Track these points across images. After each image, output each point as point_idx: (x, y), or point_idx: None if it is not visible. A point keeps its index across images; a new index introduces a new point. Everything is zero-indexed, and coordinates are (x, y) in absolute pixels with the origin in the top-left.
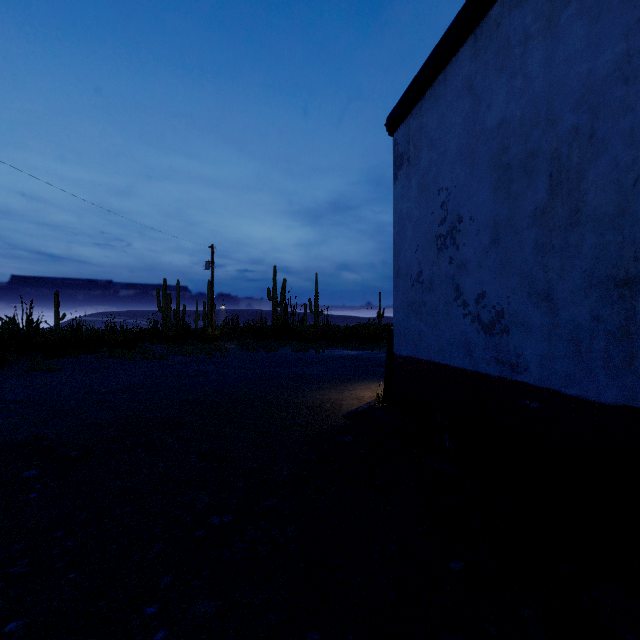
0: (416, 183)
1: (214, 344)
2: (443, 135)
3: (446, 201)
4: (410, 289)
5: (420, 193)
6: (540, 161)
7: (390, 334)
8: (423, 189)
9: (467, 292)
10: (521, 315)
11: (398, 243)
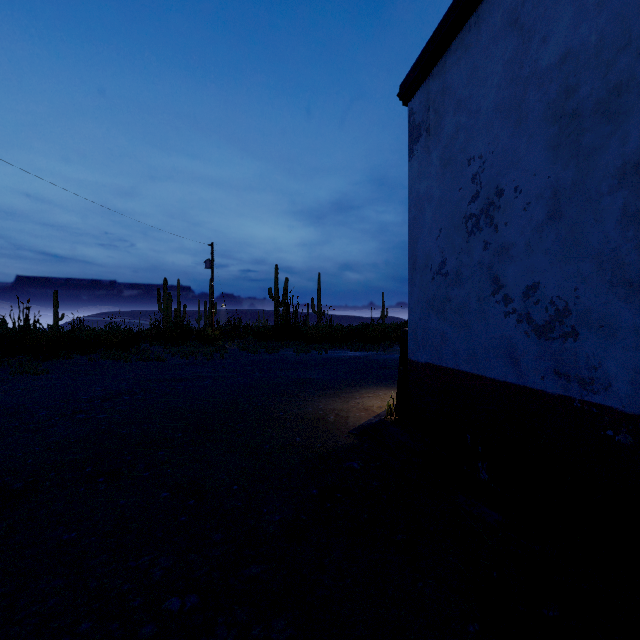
0: (438, 156)
1: (214, 345)
2: (475, 91)
3: (479, 172)
4: (430, 283)
5: (443, 167)
6: (632, 96)
7: (404, 336)
8: (447, 162)
9: (510, 284)
10: (598, 313)
11: (414, 230)
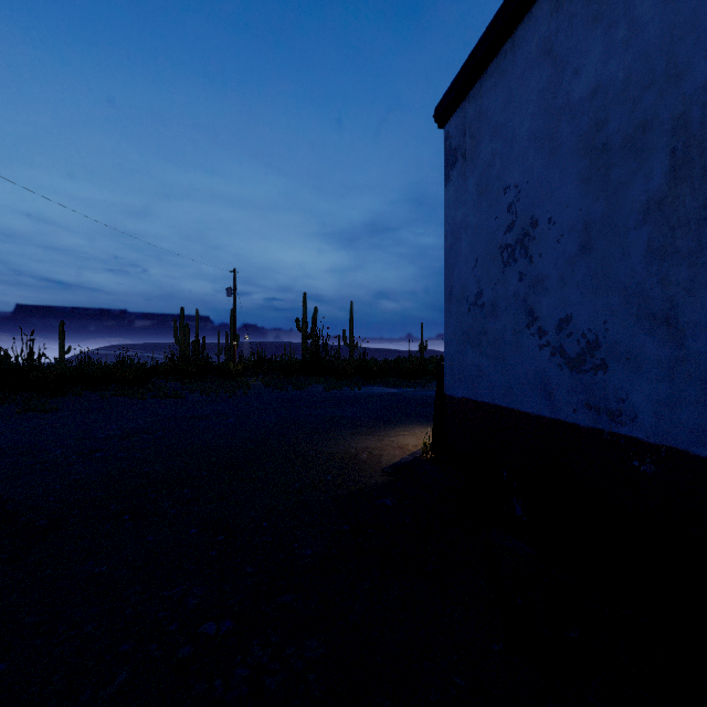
0: (474, 183)
1: (236, 380)
2: (511, 118)
3: (515, 201)
4: (466, 315)
5: (479, 195)
6: (656, 134)
7: (440, 370)
8: (483, 189)
9: (544, 316)
10: (626, 346)
11: (450, 259)
